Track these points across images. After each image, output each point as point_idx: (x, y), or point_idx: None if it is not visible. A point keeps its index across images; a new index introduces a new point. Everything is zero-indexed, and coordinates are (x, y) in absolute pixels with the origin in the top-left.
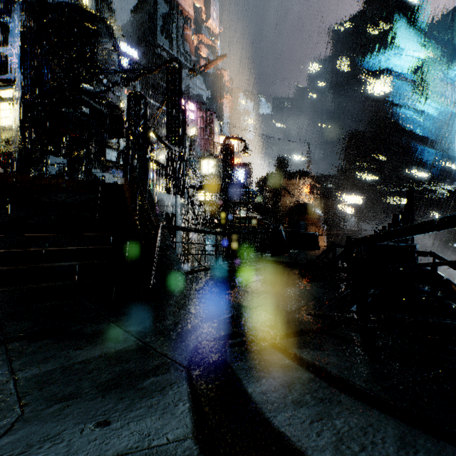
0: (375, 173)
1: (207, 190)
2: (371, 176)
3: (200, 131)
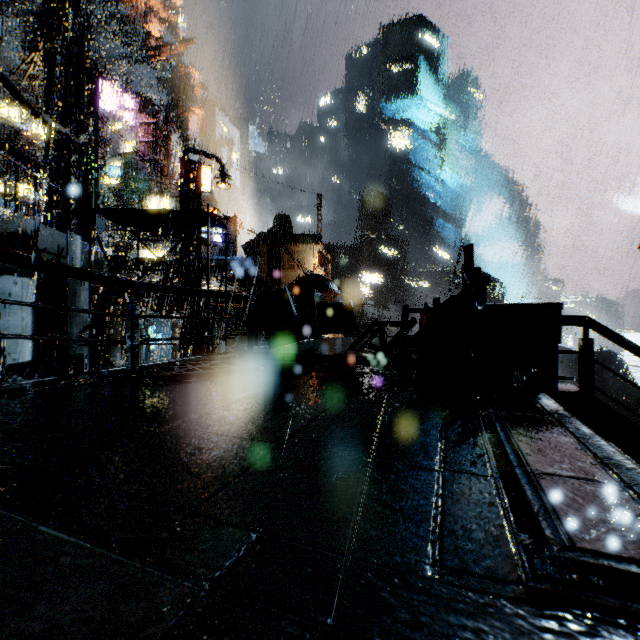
0: (396, 247)
1: (141, 226)
2: (391, 250)
3: (143, 148)
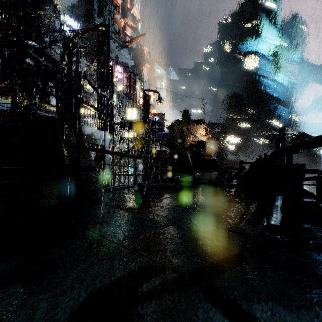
0: (248, 122)
1: (130, 127)
2: (245, 124)
3: (126, 87)
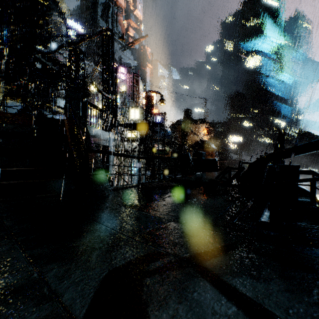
0: (250, 121)
1: (133, 128)
2: (247, 123)
3: (129, 88)
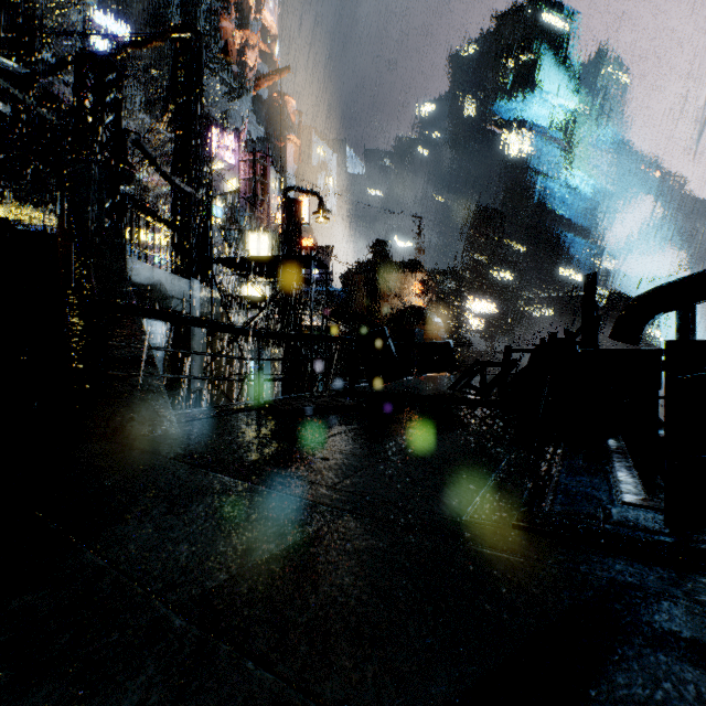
0: (512, 270)
1: (251, 270)
2: (506, 274)
3: (245, 185)
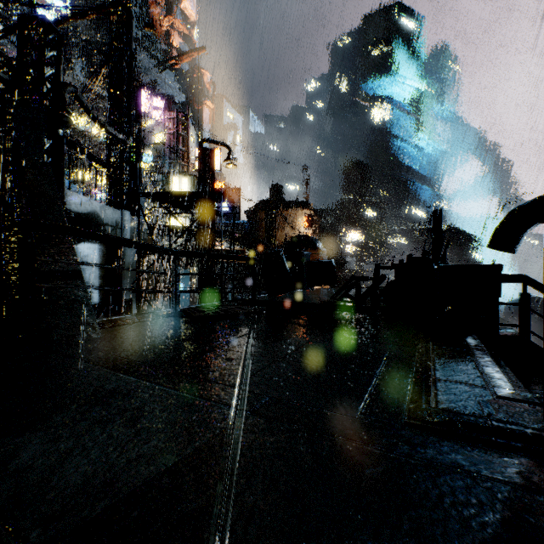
0: (376, 208)
1: (172, 203)
2: (372, 211)
3: (169, 138)
